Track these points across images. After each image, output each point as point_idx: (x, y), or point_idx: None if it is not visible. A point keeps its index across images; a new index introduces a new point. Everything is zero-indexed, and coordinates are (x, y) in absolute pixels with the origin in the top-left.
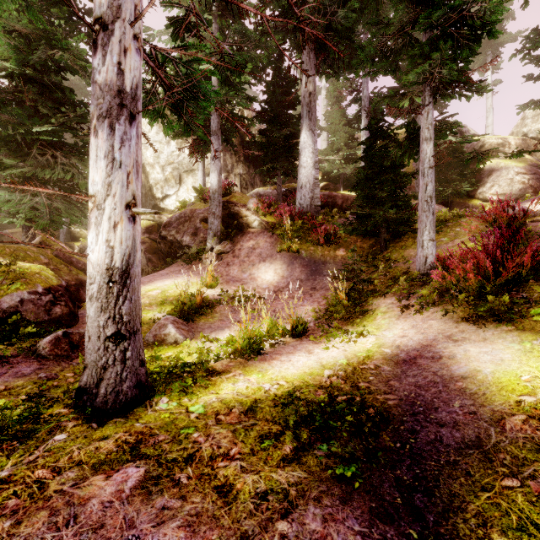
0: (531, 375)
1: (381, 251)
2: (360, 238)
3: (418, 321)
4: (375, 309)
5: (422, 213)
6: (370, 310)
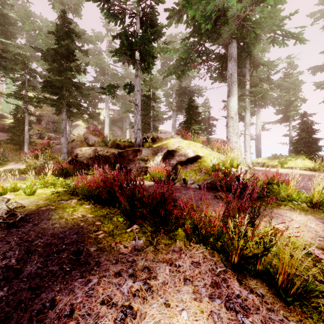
0: (24, 167)
1: (20, 150)
2: (13, 145)
3: (16, 164)
4: (8, 164)
5: (25, 142)
6: (8, 164)
